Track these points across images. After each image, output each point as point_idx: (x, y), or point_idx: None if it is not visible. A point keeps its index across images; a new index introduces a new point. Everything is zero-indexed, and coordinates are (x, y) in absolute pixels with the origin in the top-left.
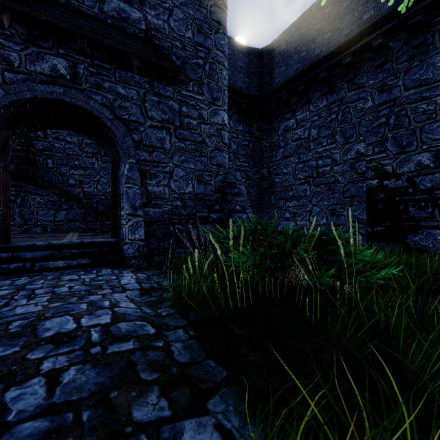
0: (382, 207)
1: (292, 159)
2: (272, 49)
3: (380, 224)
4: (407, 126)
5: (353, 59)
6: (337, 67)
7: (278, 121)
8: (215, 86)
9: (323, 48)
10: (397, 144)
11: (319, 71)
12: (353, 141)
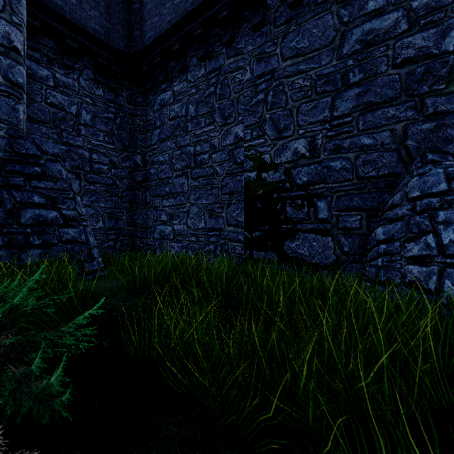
0: (261, 206)
1: (169, 144)
2: None
3: (259, 228)
4: (284, 105)
5: (230, 15)
6: (215, 24)
7: (154, 92)
8: None
9: None
10: (275, 127)
11: (194, 25)
12: (231, 122)
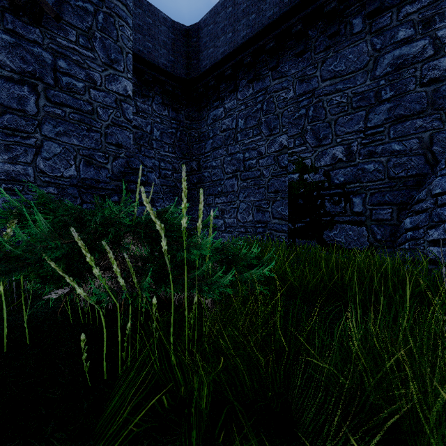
0: (302, 202)
1: (221, 152)
2: (200, 28)
3: (301, 220)
4: (324, 118)
5: (276, 45)
6: (262, 53)
7: (208, 109)
8: (113, 45)
9: (248, 30)
10: (315, 136)
11: (245, 55)
12: (276, 132)
